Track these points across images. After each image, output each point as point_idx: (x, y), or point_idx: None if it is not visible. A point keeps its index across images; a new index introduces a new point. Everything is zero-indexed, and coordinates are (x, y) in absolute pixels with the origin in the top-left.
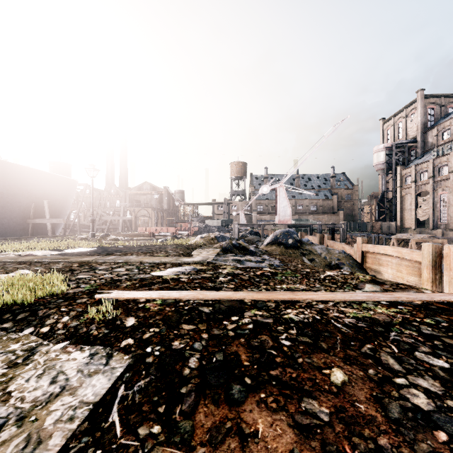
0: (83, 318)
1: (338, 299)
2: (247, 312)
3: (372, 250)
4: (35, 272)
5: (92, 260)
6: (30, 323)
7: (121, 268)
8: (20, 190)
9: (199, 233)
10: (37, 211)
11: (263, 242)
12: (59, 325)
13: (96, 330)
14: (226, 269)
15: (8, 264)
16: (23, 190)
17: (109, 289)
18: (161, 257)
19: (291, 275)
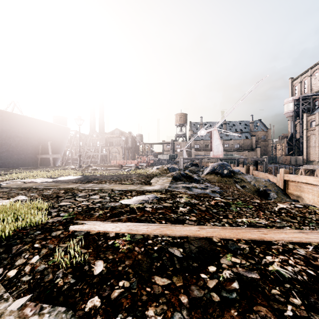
0: (52, 258)
1: (315, 242)
2: (222, 258)
3: (294, 180)
4: (29, 198)
5: (75, 187)
6: (1, 263)
7: (96, 195)
8: (32, 134)
9: (154, 165)
10: (43, 149)
11: (203, 172)
12: (27, 267)
13: (62, 279)
14: (182, 198)
15: (13, 190)
16: (34, 134)
17: (83, 218)
18: (127, 185)
19: (244, 206)
